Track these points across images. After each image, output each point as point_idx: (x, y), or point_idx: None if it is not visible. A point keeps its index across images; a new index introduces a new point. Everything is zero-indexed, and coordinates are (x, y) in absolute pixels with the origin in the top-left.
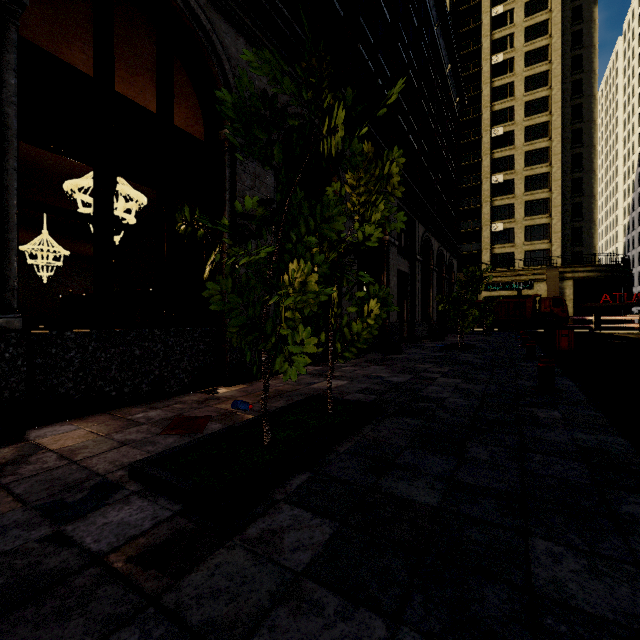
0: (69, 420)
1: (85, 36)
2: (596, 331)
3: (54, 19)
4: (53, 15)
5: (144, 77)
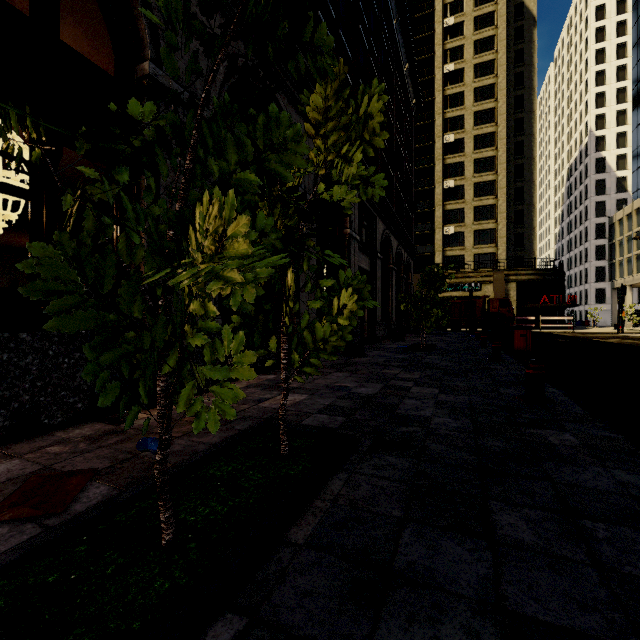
0: None
1: None
2: (537, 330)
3: None
4: None
5: None
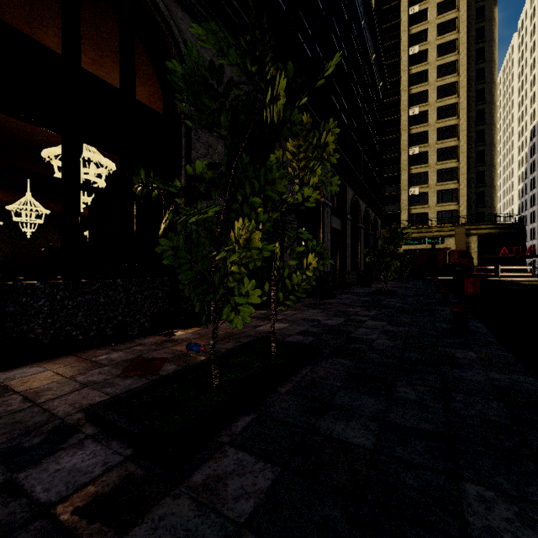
0: (38, 362)
1: (59, 22)
2: (496, 278)
3: (31, 6)
4: (30, 2)
5: (112, 59)
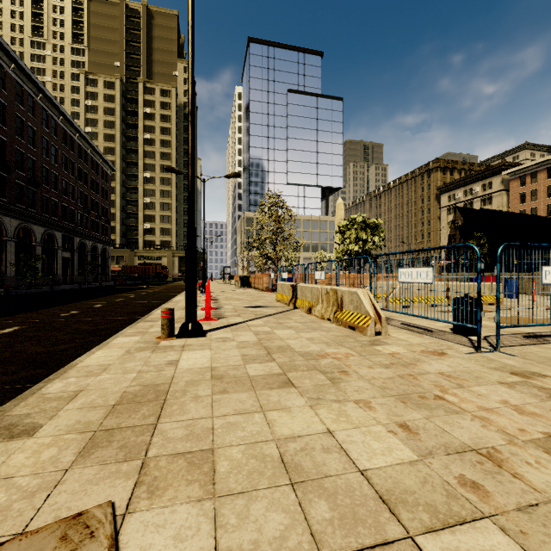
0: None
1: None
2: None
3: None
4: None
5: None
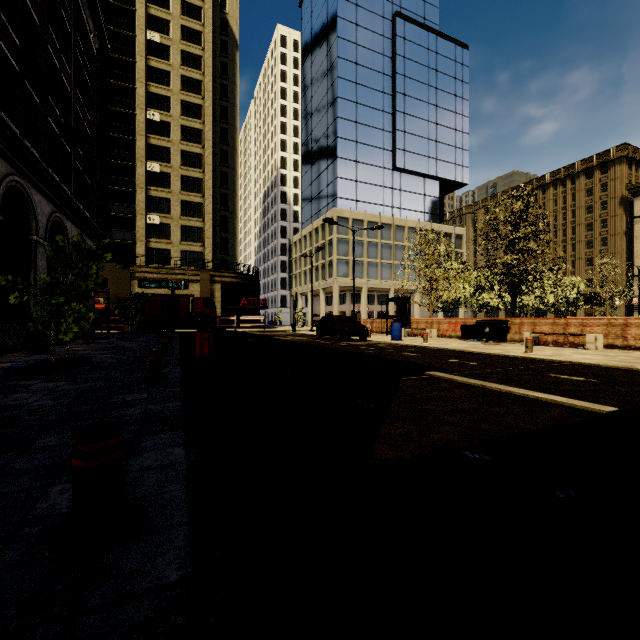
0: None
1: None
2: (238, 330)
3: None
4: None
5: None
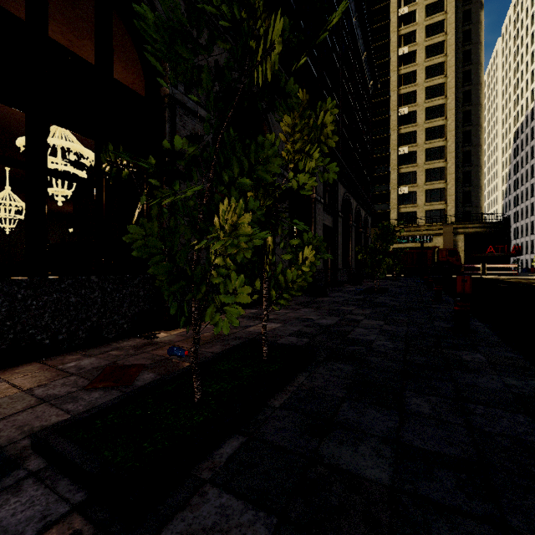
0: None
1: None
2: (483, 276)
3: None
4: None
5: (92, 41)
